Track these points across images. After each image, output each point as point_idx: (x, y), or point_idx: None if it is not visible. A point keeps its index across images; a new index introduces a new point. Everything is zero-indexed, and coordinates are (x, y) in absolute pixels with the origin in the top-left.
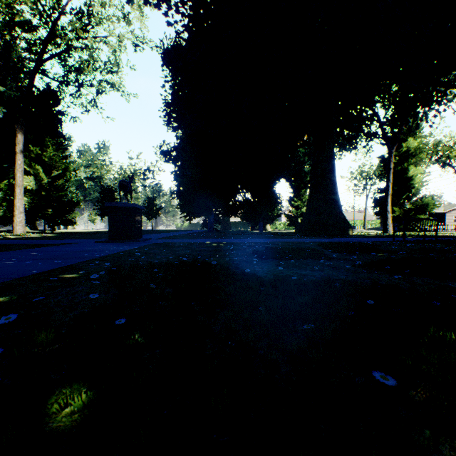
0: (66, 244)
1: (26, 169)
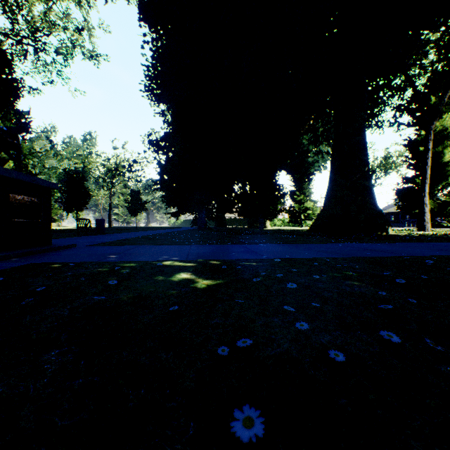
0: None
1: None
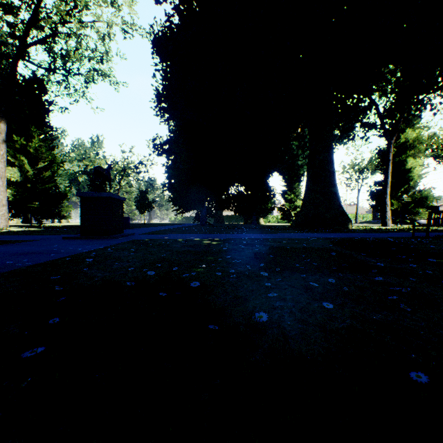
0: (23, 242)
1: (10, 160)
